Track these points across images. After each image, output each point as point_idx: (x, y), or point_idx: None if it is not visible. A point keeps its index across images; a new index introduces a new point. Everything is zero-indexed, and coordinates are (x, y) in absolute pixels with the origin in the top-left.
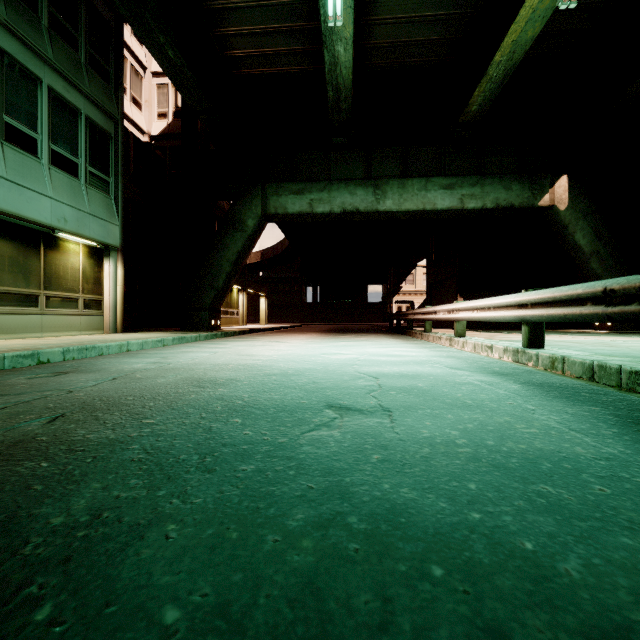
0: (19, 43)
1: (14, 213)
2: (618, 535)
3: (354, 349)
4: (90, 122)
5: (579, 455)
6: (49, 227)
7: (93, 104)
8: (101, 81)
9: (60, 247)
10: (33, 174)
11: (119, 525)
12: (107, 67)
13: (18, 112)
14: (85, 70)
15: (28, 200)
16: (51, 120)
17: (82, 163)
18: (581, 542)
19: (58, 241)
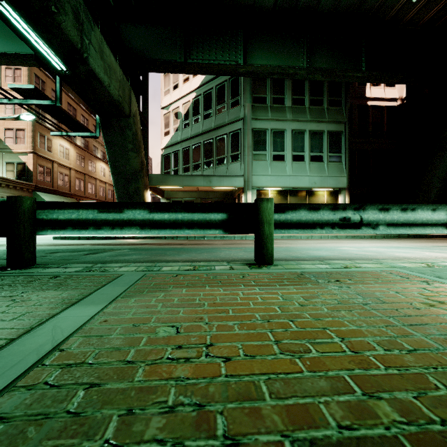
0: (297, 122)
1: (294, 187)
2: (195, 254)
3: (393, 249)
4: (329, 132)
5: (218, 255)
6: (309, 188)
7: (331, 123)
8: (336, 108)
9: (315, 194)
10: (302, 169)
11: (195, 247)
12: (340, 98)
13: (297, 148)
14: (326, 110)
15: (299, 180)
16: (310, 143)
17: (325, 154)
18: (194, 253)
19: (314, 192)
